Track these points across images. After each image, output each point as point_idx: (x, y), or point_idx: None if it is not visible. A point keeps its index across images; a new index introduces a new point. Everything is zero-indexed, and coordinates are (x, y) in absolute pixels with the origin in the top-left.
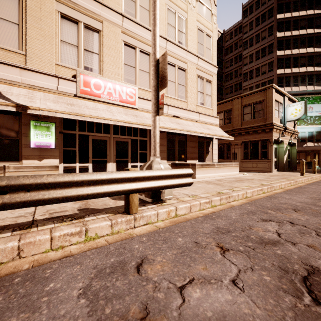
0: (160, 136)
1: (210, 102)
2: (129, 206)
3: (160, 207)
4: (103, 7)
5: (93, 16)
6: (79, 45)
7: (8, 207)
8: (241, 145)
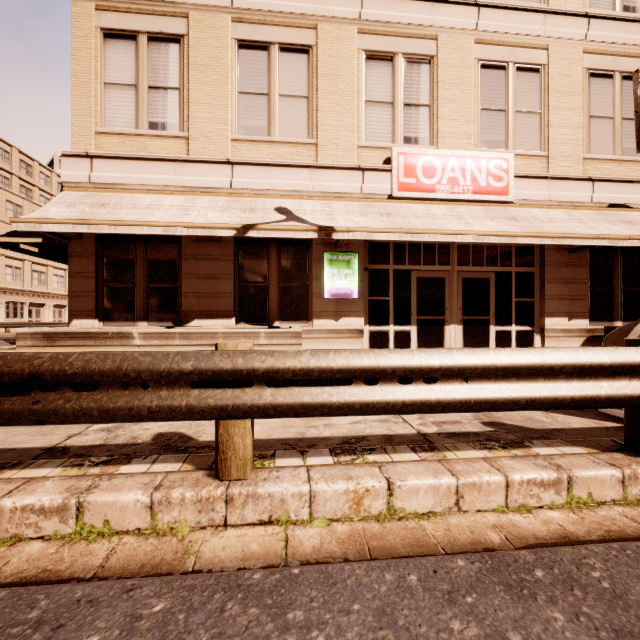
0: (569, 261)
1: None
2: None
3: None
4: (438, 7)
5: (419, 34)
6: (395, 99)
7: (438, 409)
8: None
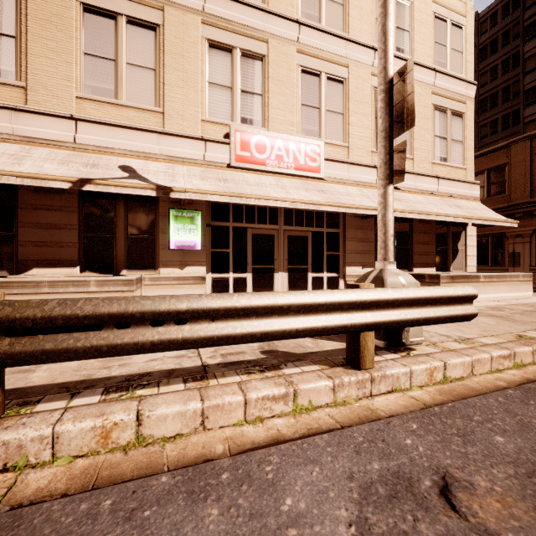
0: (362, 225)
1: (461, 154)
2: (359, 355)
3: (410, 359)
4: (269, 17)
5: (254, 35)
6: (233, 85)
7: (188, 346)
8: (530, 236)
